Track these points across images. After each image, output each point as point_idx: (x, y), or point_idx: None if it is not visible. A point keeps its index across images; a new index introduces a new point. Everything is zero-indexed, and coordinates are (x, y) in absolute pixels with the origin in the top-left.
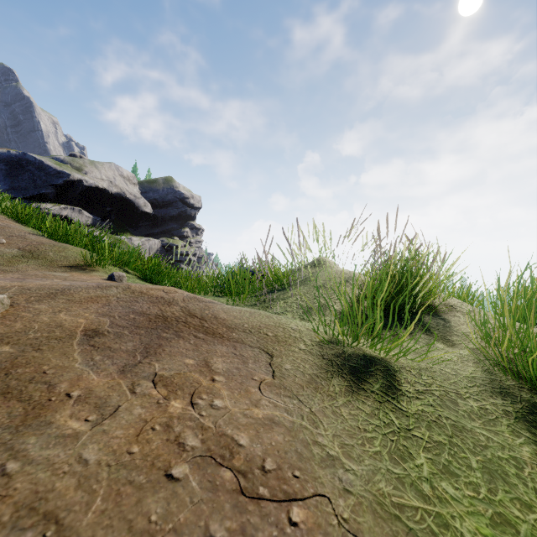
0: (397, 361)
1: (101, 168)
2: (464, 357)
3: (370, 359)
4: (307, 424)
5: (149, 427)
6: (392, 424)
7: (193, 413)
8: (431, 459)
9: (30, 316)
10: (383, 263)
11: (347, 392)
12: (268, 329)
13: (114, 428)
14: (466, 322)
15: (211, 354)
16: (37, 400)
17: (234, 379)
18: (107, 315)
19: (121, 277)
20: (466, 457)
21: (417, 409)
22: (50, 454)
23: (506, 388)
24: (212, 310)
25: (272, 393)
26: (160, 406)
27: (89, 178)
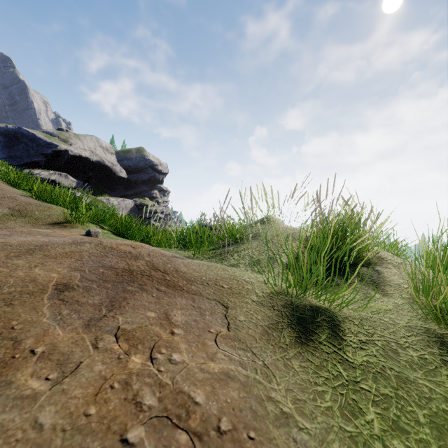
0: (340, 311)
1: (83, 140)
2: (399, 307)
3: (316, 310)
4: (261, 379)
5: (108, 385)
6: (340, 376)
7: (152, 368)
8: (380, 414)
9: (7, 271)
10: (323, 221)
11: (297, 343)
12: (223, 281)
13: (73, 387)
14: (397, 273)
15: (172, 307)
16: (1, 358)
17: (192, 332)
18: (79, 269)
19: (96, 233)
20: (413, 411)
21: (362, 359)
22: (5, 418)
23: (440, 337)
24: (174, 264)
25: (227, 345)
26: (121, 362)
27: (74, 148)
